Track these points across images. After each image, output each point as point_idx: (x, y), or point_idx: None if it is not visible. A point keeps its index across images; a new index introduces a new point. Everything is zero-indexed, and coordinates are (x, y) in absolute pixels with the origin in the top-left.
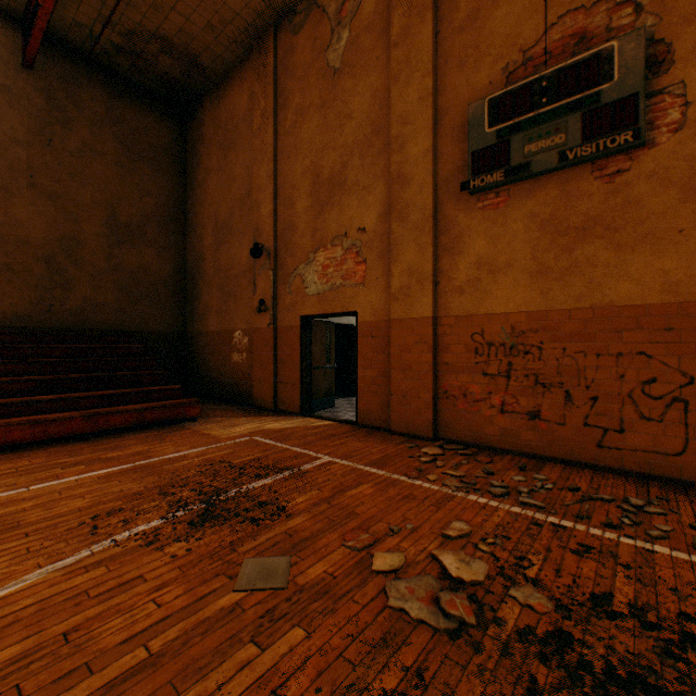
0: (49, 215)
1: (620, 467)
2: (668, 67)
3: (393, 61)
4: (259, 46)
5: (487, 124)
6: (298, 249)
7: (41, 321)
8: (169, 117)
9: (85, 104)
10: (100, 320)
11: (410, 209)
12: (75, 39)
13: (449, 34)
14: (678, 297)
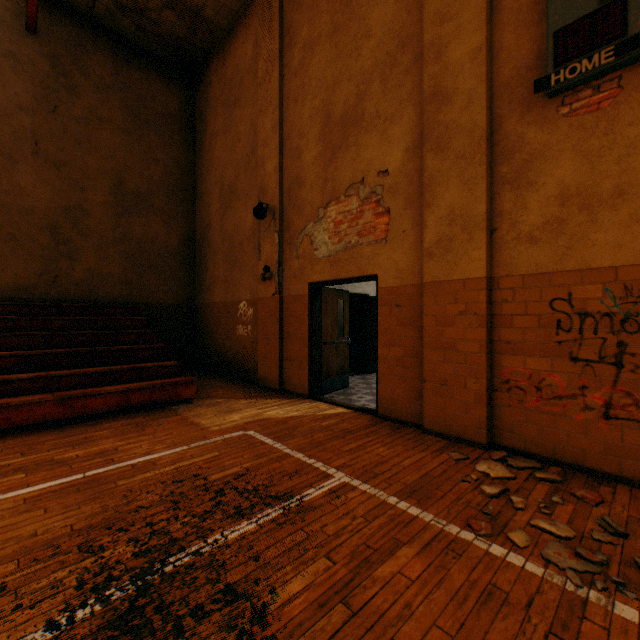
0: (54, 184)
1: None
2: None
3: None
4: None
5: None
6: (306, 206)
7: (46, 292)
8: (176, 83)
9: (91, 70)
10: (106, 291)
11: (452, 133)
12: (79, 1)
13: None
14: None
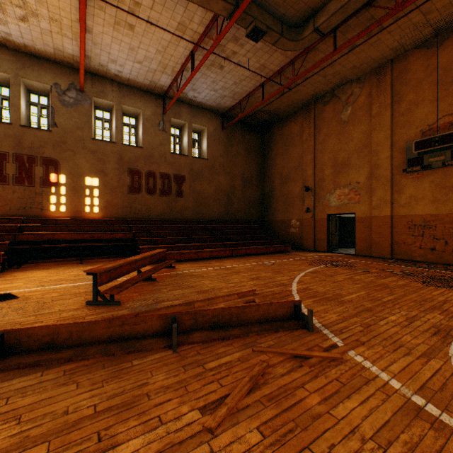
0: (227, 180)
1: None
2: None
3: (372, 123)
4: (306, 108)
5: (413, 150)
6: (325, 188)
7: (226, 217)
8: (258, 133)
9: (236, 137)
10: (240, 216)
11: (380, 177)
12: (236, 116)
13: (397, 115)
14: None
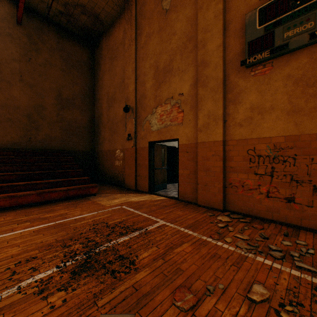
0: (29, 95)
1: None
2: None
3: None
4: (128, 5)
5: (258, 24)
6: (147, 107)
7: (26, 145)
8: (86, 47)
9: (46, 41)
10: (53, 145)
11: (209, 80)
12: (41, 9)
13: None
14: None
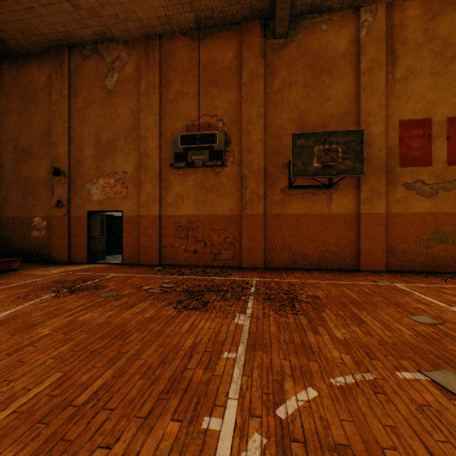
0: None
1: (219, 265)
2: (230, 145)
3: (141, 102)
4: (57, 53)
5: (180, 144)
6: (86, 175)
7: None
8: None
9: None
10: None
11: (149, 168)
12: None
13: (166, 101)
14: (232, 213)
